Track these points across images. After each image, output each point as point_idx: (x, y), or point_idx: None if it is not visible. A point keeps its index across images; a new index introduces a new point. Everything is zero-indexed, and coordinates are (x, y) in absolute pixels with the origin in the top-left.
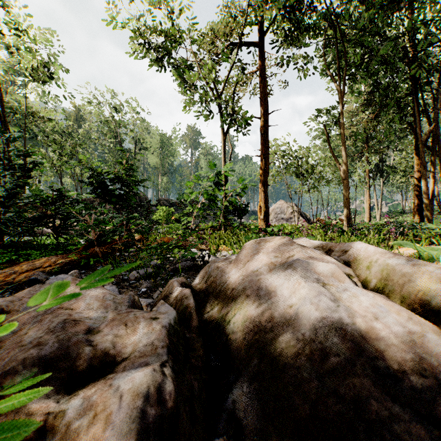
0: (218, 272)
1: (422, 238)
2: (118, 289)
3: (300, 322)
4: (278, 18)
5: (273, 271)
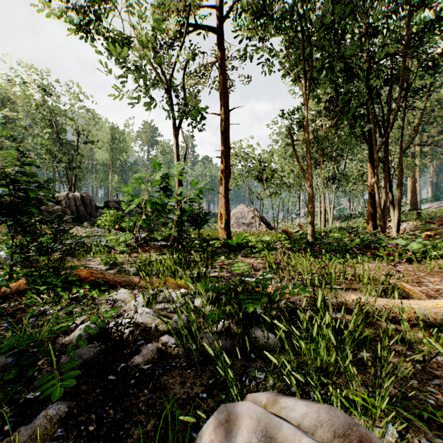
0: None
1: (397, 257)
2: None
3: None
4: (241, 2)
5: None
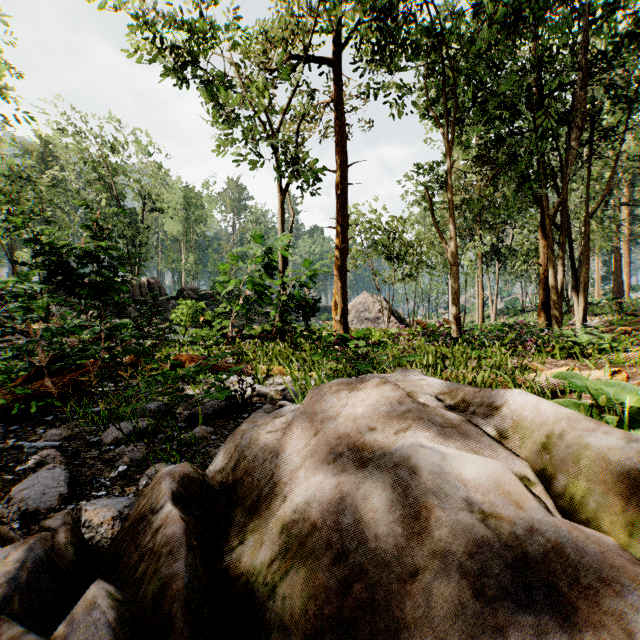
0: (258, 451)
1: (557, 350)
2: (67, 472)
3: (441, 630)
4: (362, 26)
5: (369, 468)
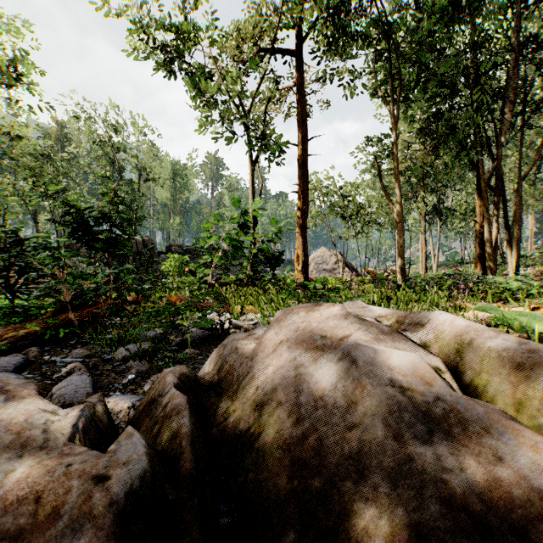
0: (237, 357)
1: (490, 295)
2: (91, 378)
3: (368, 460)
4: (320, 21)
5: (320, 362)
